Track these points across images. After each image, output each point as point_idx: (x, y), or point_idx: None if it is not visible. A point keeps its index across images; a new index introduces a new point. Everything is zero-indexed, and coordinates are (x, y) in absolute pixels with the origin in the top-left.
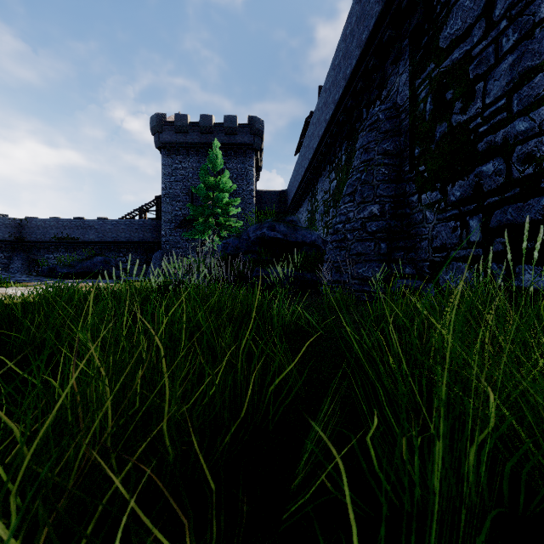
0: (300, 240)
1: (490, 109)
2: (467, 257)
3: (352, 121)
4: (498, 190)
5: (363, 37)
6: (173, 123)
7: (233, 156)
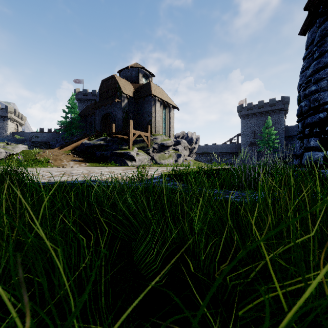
0: None
1: None
2: None
3: None
4: None
5: None
6: (246, 107)
7: (273, 115)
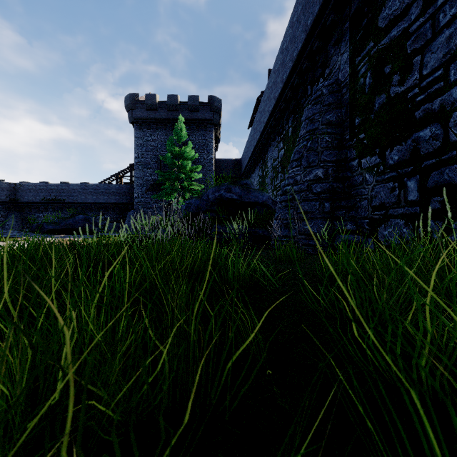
0: (253, 200)
1: (428, 79)
2: (404, 214)
3: (298, 97)
4: (435, 153)
5: (308, 23)
6: (145, 102)
7: (195, 130)
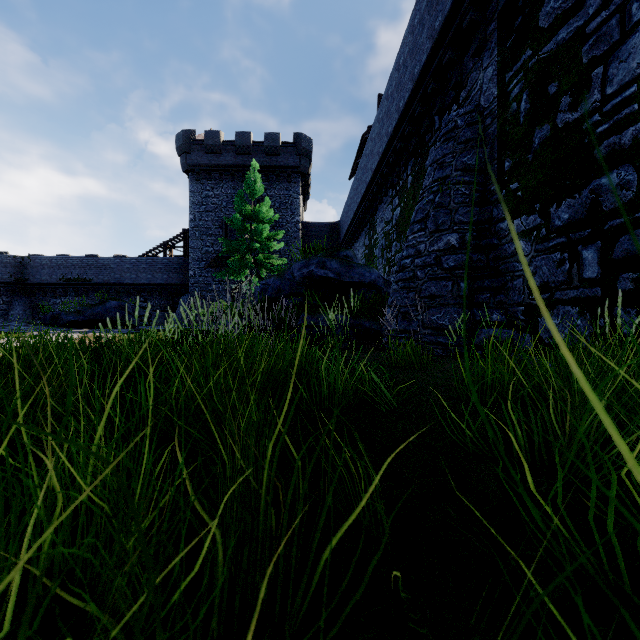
0: (356, 279)
1: (614, 101)
2: (578, 299)
3: (421, 133)
4: (625, 209)
5: (436, 25)
6: (204, 142)
7: (275, 181)
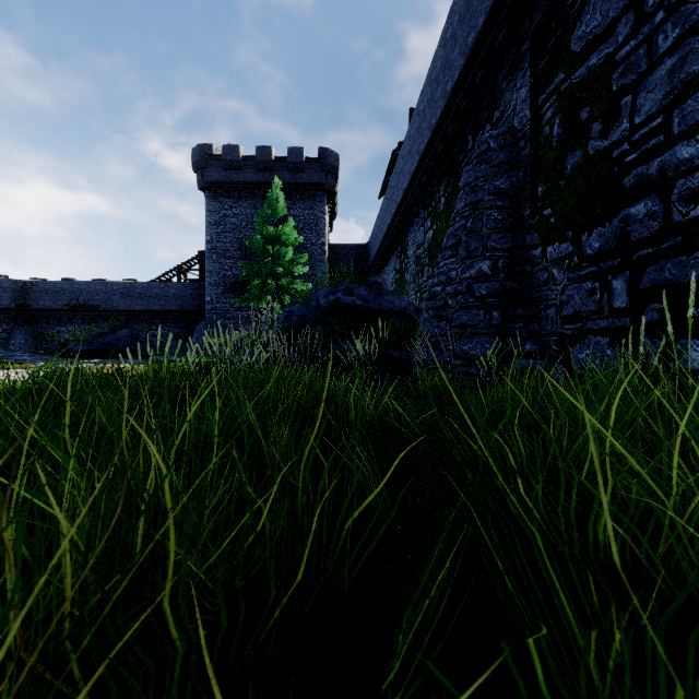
0: (386, 307)
1: (641, 131)
2: (608, 329)
3: (454, 153)
4: (652, 240)
5: (468, 41)
6: (222, 157)
7: (299, 200)
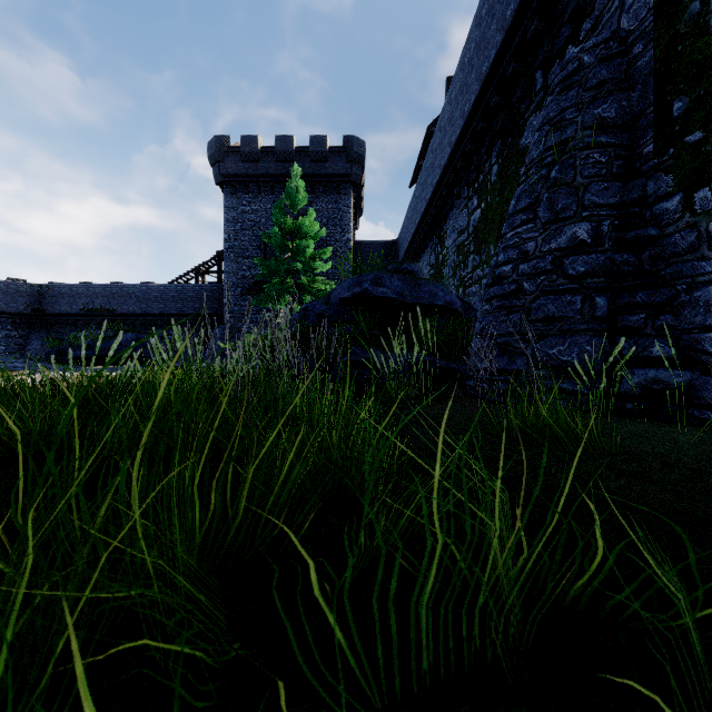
0: (426, 300)
1: None
2: None
3: (514, 101)
4: None
5: None
6: (239, 149)
7: (322, 193)
